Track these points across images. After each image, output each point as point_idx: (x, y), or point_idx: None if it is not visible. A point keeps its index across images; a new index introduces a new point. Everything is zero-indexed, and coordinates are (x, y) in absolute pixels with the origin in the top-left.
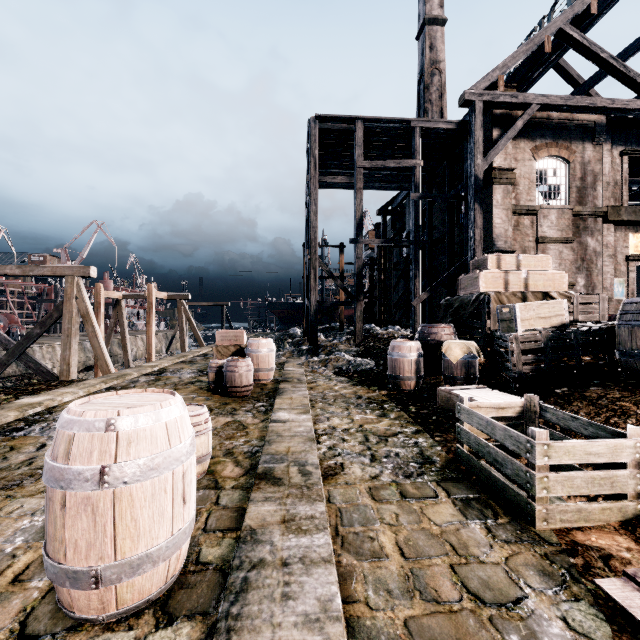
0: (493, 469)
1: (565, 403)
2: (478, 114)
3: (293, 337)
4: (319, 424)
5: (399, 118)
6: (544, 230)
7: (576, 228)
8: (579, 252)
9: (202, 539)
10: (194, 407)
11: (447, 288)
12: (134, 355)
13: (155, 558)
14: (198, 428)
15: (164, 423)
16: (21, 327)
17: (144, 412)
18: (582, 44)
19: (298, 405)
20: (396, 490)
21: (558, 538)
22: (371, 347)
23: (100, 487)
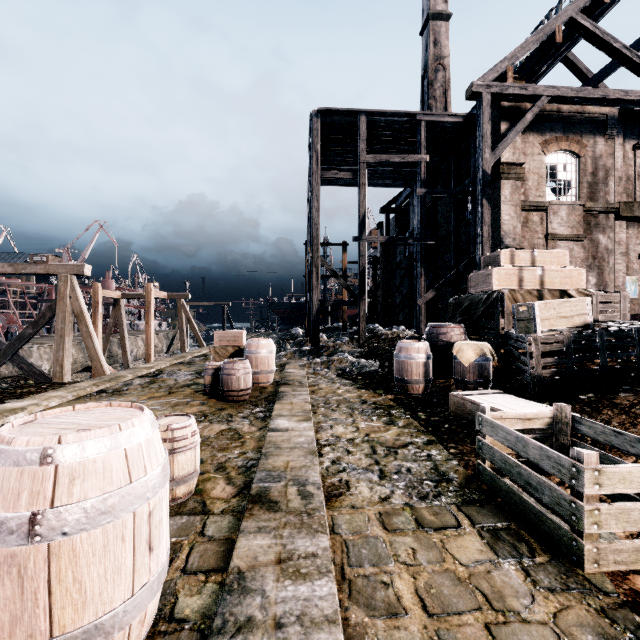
0: (521, 490)
1: (593, 411)
2: (486, 106)
3: (295, 337)
4: (321, 433)
5: (404, 111)
6: (554, 227)
7: (587, 225)
8: (590, 250)
9: (180, 584)
10: (180, 418)
11: (453, 287)
12: (134, 355)
13: (108, 628)
14: (183, 443)
15: (123, 450)
16: (20, 327)
17: (95, 437)
18: (594, 34)
19: (299, 411)
20: (411, 516)
21: (613, 585)
22: (375, 348)
23: (29, 541)
